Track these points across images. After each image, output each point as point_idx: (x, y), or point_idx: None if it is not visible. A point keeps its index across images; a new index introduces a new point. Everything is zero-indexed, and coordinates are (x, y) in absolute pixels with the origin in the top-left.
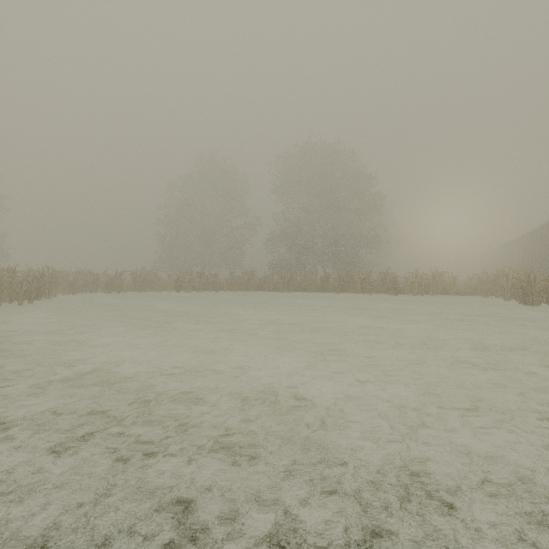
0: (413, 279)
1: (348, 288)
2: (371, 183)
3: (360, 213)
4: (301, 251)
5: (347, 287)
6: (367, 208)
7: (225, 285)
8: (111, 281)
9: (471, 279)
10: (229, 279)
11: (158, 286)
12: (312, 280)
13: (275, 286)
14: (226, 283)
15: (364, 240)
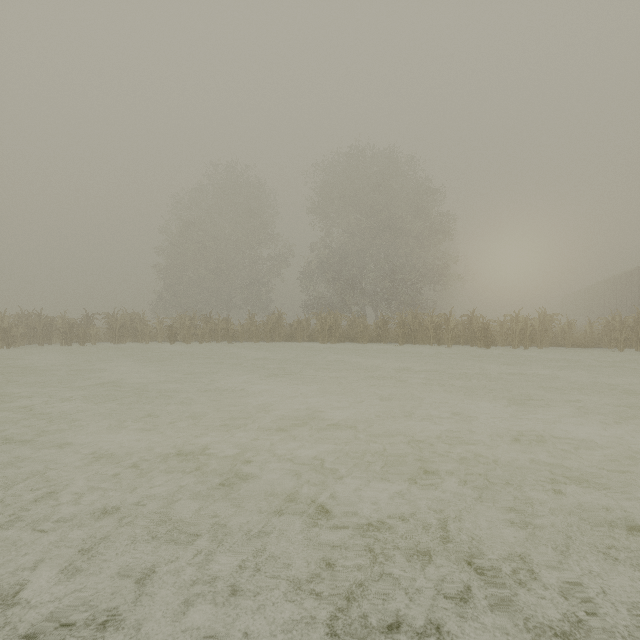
0: (513, 324)
1: (416, 338)
2: (436, 200)
3: (424, 237)
4: (346, 288)
5: (415, 336)
6: (433, 231)
7: (241, 333)
8: (71, 328)
9: (592, 324)
10: (247, 324)
11: (143, 335)
12: (364, 327)
13: (312, 334)
14: (243, 330)
15: (428, 274)
